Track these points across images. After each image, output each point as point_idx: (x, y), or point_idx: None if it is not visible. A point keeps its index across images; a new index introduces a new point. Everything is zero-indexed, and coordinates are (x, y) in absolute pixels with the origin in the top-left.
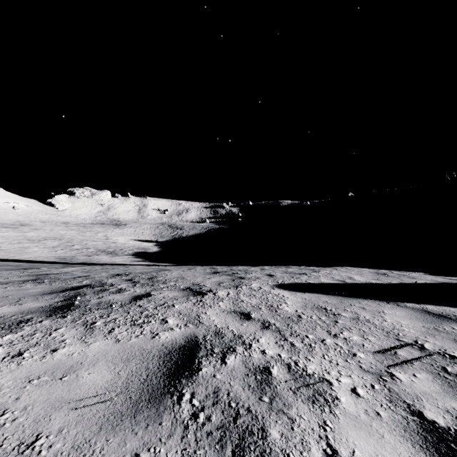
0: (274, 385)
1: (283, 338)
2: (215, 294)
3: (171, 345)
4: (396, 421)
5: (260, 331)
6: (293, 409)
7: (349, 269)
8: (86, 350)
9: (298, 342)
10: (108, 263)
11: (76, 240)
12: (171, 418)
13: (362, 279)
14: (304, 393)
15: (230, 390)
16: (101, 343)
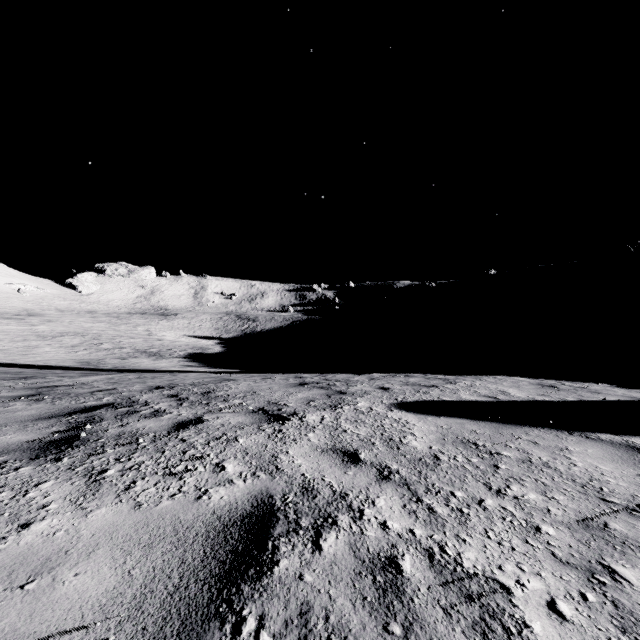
0: (408, 595)
1: (415, 497)
2: (302, 419)
3: (228, 514)
4: None
5: (377, 485)
6: None
7: (499, 379)
8: (81, 524)
9: (441, 505)
10: (149, 370)
11: (105, 337)
12: None
13: (521, 394)
14: (464, 613)
15: (330, 608)
16: (109, 509)
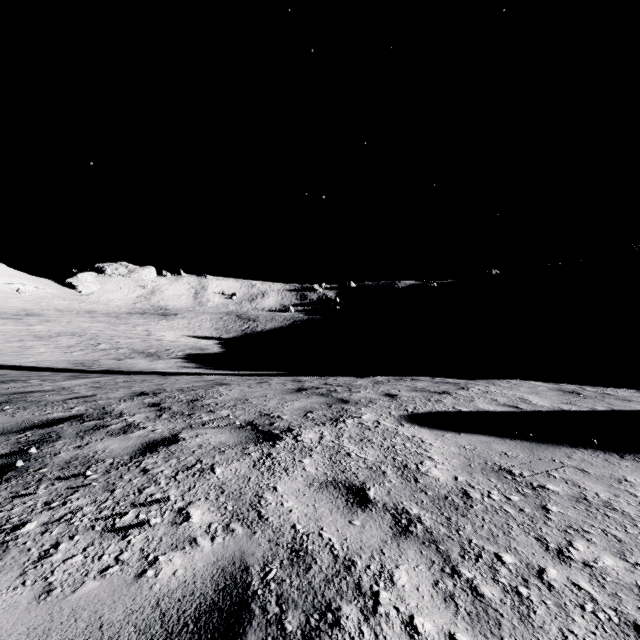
0: None
1: (449, 566)
2: (296, 438)
3: (178, 607)
4: None
5: (394, 544)
6: None
7: (514, 383)
8: None
9: (487, 581)
10: (144, 371)
11: (103, 337)
12: None
13: (544, 403)
14: None
15: None
16: None
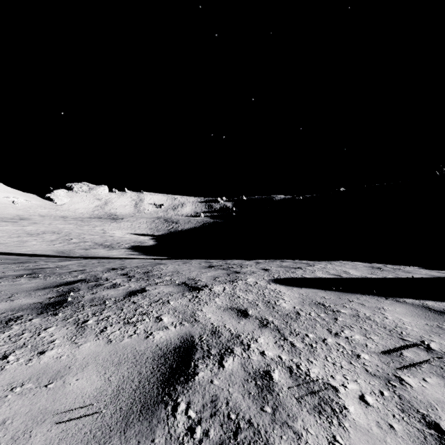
0: (276, 392)
1: (283, 337)
2: (211, 289)
3: (166, 346)
4: (412, 436)
5: (259, 330)
6: (299, 421)
7: (343, 263)
8: (76, 352)
9: (299, 342)
10: (105, 257)
11: (73, 234)
12: (165, 434)
13: (357, 273)
14: (309, 401)
15: (229, 398)
16: (92, 343)
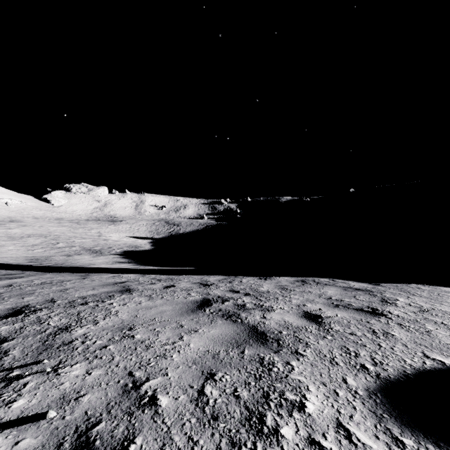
0: None
1: None
2: None
3: None
4: None
5: None
6: None
7: (428, 291)
8: None
9: None
10: (80, 267)
11: (63, 238)
12: None
13: None
14: None
15: None
16: None
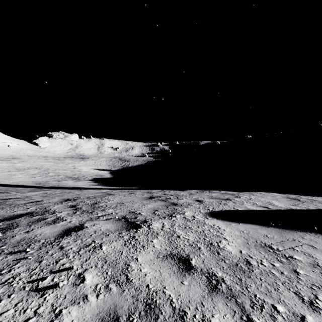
0: None
1: (245, 314)
2: (149, 227)
3: None
4: None
5: (209, 298)
6: None
7: (263, 194)
8: None
9: None
10: (71, 187)
11: (51, 169)
12: None
13: (281, 205)
14: None
15: None
16: None
